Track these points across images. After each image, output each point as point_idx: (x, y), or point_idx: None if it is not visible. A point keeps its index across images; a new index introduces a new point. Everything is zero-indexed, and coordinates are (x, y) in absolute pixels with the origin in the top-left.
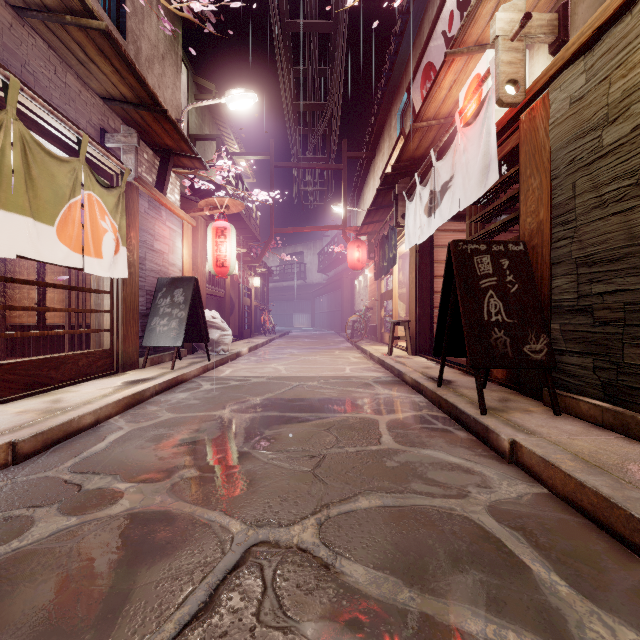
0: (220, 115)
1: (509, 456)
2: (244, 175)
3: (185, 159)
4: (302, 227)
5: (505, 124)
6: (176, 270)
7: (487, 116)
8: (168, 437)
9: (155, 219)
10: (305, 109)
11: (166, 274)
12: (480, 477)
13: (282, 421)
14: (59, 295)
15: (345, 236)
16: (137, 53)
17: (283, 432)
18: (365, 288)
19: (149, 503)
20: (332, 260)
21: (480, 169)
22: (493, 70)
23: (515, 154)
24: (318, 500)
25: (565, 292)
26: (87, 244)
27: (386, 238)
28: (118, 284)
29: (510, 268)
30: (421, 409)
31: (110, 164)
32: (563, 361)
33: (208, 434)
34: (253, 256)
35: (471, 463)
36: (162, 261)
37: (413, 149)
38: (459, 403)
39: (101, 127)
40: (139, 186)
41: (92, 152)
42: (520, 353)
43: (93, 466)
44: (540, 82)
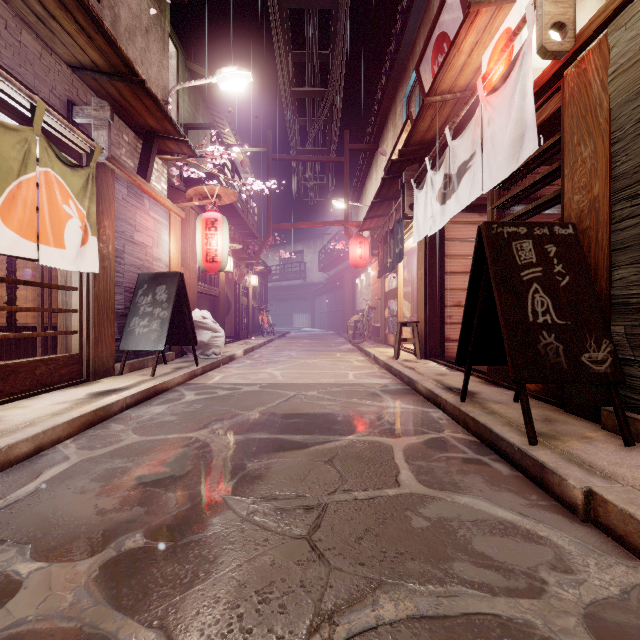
0: (215, 104)
1: (583, 512)
2: (242, 170)
3: (171, 143)
4: (301, 223)
5: (543, 84)
6: (162, 265)
7: (521, 75)
8: (122, 473)
9: (136, 208)
10: (304, 96)
11: (150, 269)
12: (551, 549)
13: (272, 447)
14: (31, 293)
15: (347, 232)
16: (114, 20)
17: (272, 465)
18: (367, 287)
19: (51, 608)
20: (333, 258)
21: (511, 140)
22: (530, 17)
23: (552, 123)
24: (316, 601)
25: (634, 285)
26: (44, 231)
27: (391, 232)
28: (88, 279)
29: (558, 256)
30: (442, 429)
31: (77, 140)
32: (630, 373)
33: (175, 468)
34: (250, 253)
35: (530, 521)
36: (145, 255)
37: (423, 130)
38: (493, 425)
39: (68, 99)
40: (115, 169)
41: (53, 124)
42: (577, 364)
43: (1, 526)
44: (596, 22)
